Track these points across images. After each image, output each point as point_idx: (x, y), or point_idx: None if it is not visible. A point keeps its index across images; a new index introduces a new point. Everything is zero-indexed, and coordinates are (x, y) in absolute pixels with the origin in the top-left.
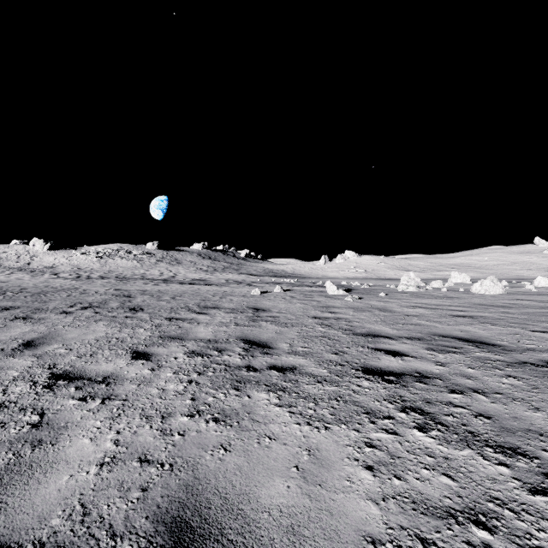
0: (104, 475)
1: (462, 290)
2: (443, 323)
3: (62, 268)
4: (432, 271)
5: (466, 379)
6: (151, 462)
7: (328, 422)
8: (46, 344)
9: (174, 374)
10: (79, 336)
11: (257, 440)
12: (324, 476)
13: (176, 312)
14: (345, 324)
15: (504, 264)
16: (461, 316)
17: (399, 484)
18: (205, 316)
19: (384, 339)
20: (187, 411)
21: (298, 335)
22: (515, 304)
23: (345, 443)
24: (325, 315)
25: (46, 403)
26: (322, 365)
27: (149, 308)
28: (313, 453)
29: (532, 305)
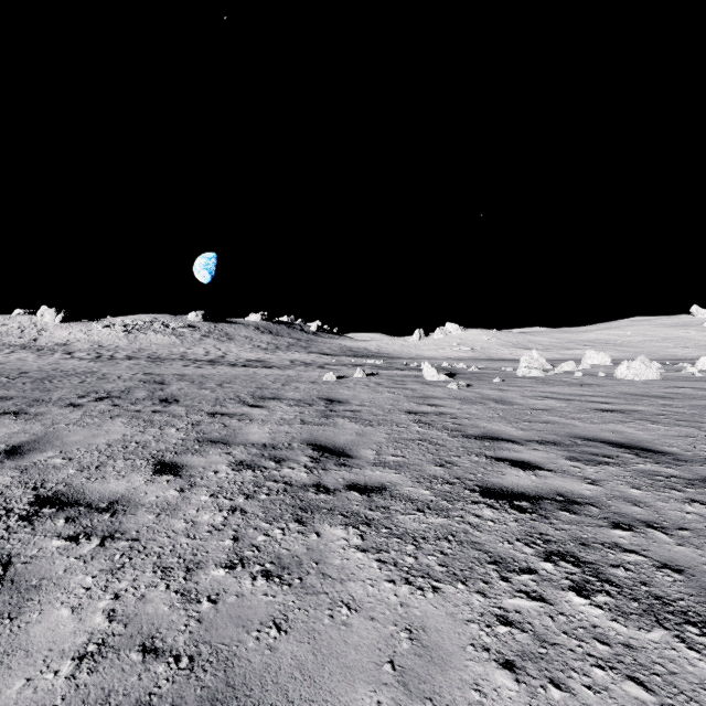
0: (81, 679)
1: (603, 375)
2: (584, 420)
3: (78, 345)
4: (559, 350)
5: (632, 506)
6: (161, 653)
7: (437, 579)
8: (38, 451)
9: (211, 497)
10: (85, 438)
11: (329, 611)
12: (436, 681)
13: (222, 405)
14: (451, 421)
15: (653, 340)
16: (607, 410)
17: (560, 697)
18: (260, 410)
19: (506, 444)
20: (224, 559)
21: (387, 437)
22: (676, 393)
23: (466, 618)
24: (423, 409)
25: (17, 545)
26: (422, 483)
27: (186, 399)
28: (417, 636)
29: (700, 395)
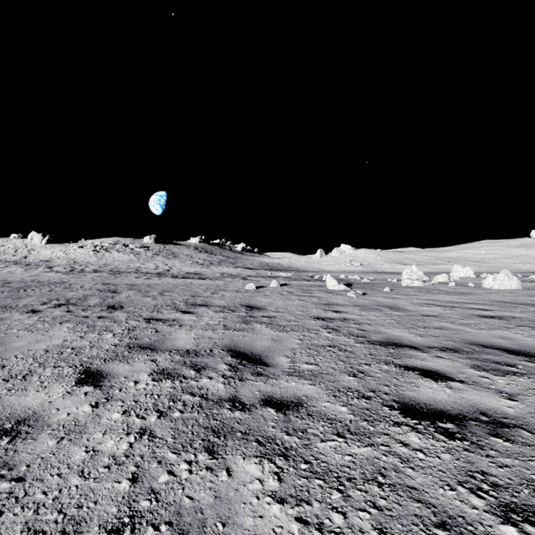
0: None
1: (472, 285)
2: (472, 326)
3: (58, 261)
4: (429, 265)
5: None
6: None
7: None
8: None
9: (122, 415)
10: (28, 344)
11: None
12: None
13: (159, 311)
14: (355, 327)
15: (502, 257)
16: (488, 316)
17: None
18: (190, 316)
19: (410, 350)
20: (113, 515)
21: (300, 343)
22: None
23: None
24: (329, 315)
25: None
26: (338, 397)
27: (130, 306)
28: None
29: None
